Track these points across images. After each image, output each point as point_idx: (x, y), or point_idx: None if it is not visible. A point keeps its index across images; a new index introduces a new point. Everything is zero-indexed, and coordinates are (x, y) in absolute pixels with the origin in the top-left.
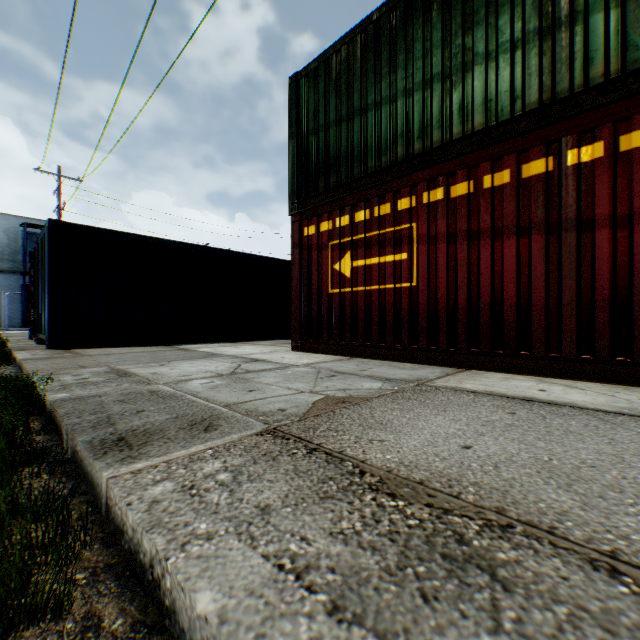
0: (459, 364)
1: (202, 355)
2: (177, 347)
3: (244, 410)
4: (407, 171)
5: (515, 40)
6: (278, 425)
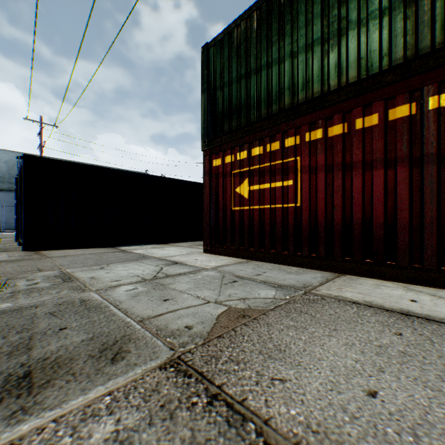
0: (335, 269)
1: (135, 257)
2: (119, 249)
3: (155, 327)
4: (293, 116)
5: (383, 8)
6: (183, 351)
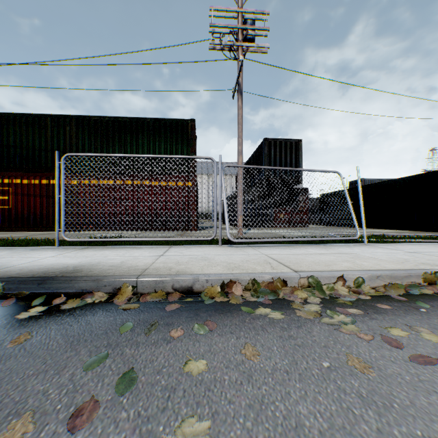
0: (26, 230)
1: None
2: None
3: None
4: (9, 171)
5: (41, 149)
6: None
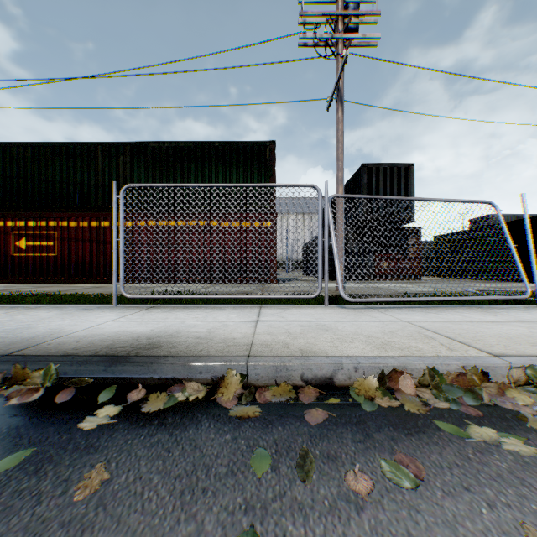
0: (73, 283)
1: None
2: None
3: None
4: (54, 212)
5: (90, 184)
6: None
